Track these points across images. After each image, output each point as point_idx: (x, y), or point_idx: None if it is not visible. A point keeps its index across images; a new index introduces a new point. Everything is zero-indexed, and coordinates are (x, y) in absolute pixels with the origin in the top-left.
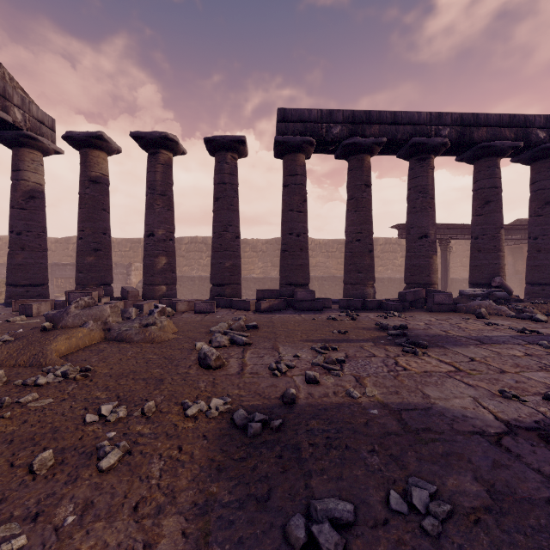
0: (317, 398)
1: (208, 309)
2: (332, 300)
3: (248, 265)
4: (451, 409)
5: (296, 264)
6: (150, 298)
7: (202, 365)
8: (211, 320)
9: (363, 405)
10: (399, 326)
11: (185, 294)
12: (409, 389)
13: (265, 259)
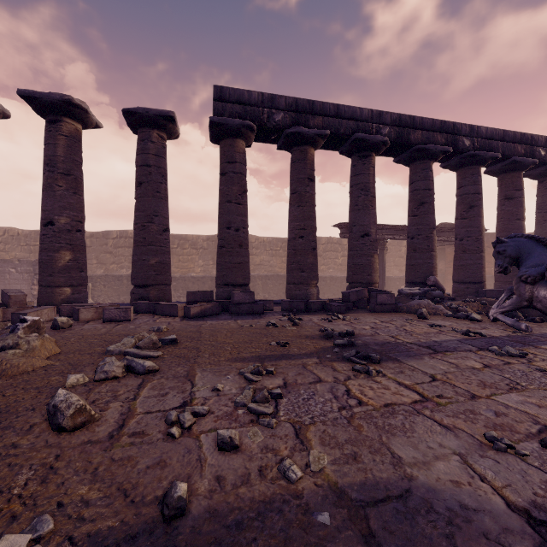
0: (229, 490)
1: (122, 317)
2: (274, 301)
3: (188, 263)
4: (439, 490)
5: (234, 262)
6: (48, 303)
7: (51, 425)
8: (121, 331)
9: (305, 499)
10: (345, 332)
11: (110, 295)
12: (371, 447)
13: (207, 257)
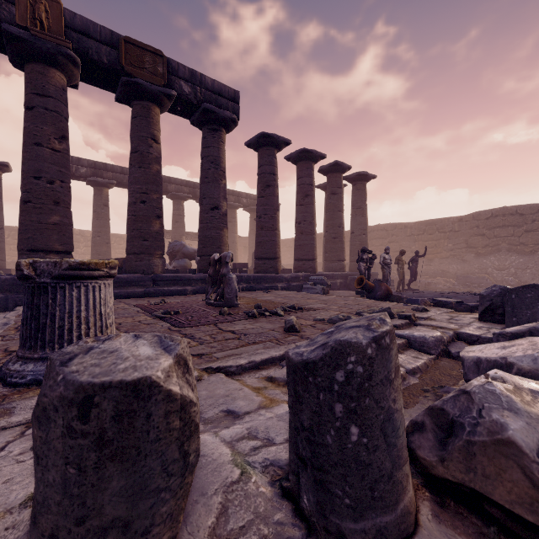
0: None
1: None
2: None
3: None
4: None
5: None
6: None
7: None
8: None
9: None
10: None
11: None
12: None
13: None
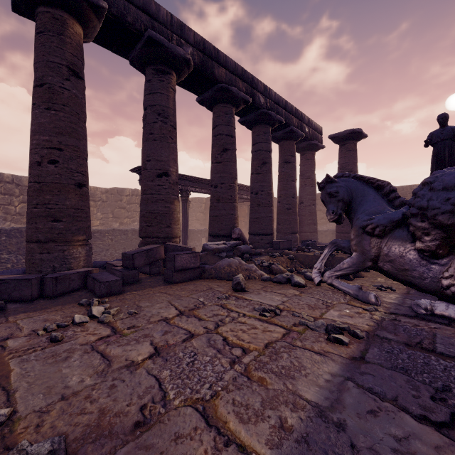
0: None
1: None
2: None
3: None
4: None
5: None
6: None
7: None
8: None
9: None
10: None
11: None
12: None
13: None
